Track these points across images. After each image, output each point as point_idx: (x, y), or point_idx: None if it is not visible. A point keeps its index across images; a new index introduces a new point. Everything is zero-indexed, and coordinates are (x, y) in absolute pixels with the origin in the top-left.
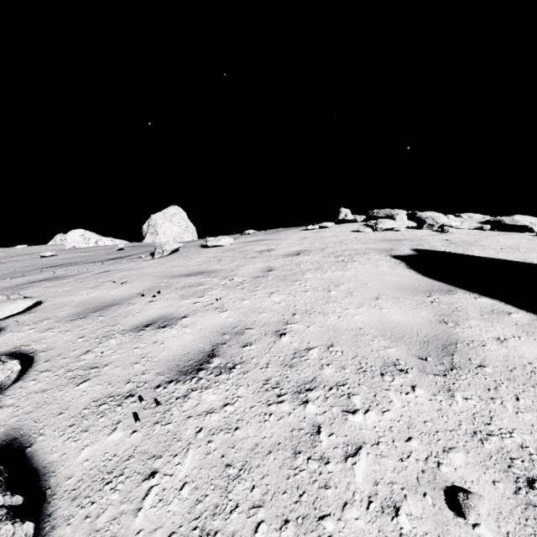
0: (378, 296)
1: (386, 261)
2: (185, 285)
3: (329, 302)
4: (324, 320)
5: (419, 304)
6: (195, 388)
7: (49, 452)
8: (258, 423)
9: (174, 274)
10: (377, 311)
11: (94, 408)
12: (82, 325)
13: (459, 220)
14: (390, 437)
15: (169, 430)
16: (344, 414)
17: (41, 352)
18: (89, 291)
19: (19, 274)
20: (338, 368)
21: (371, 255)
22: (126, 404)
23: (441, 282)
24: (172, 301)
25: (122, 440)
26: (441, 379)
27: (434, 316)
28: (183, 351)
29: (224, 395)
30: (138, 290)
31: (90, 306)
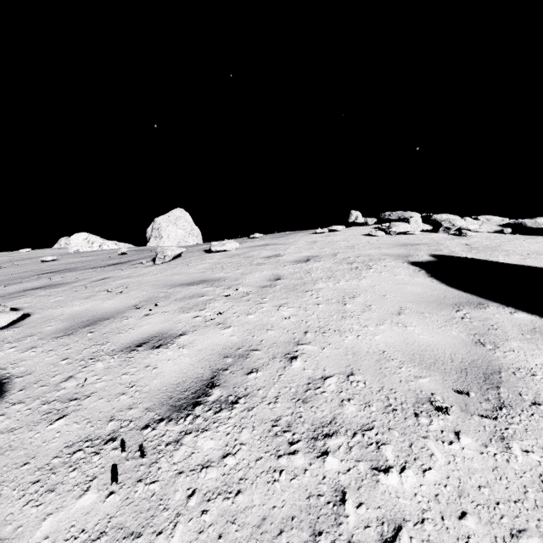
0: (400, 310)
1: (404, 268)
2: (185, 296)
3: (345, 317)
4: (340, 340)
5: (448, 320)
6: (190, 431)
7: (1, 523)
8: (265, 484)
9: (175, 283)
10: (401, 329)
11: (66, 456)
12: (68, 344)
13: (477, 223)
14: (438, 511)
15: (153, 493)
16: (374, 474)
17: (17, 378)
18: (82, 302)
19: (15, 281)
20: (362, 405)
21: (387, 261)
22: (105, 451)
23: (469, 293)
24: (170, 315)
25: (95, 507)
26: (490, 422)
27: (467, 336)
28: (178, 378)
29: (224, 441)
30: (134, 302)
31: (80, 320)
